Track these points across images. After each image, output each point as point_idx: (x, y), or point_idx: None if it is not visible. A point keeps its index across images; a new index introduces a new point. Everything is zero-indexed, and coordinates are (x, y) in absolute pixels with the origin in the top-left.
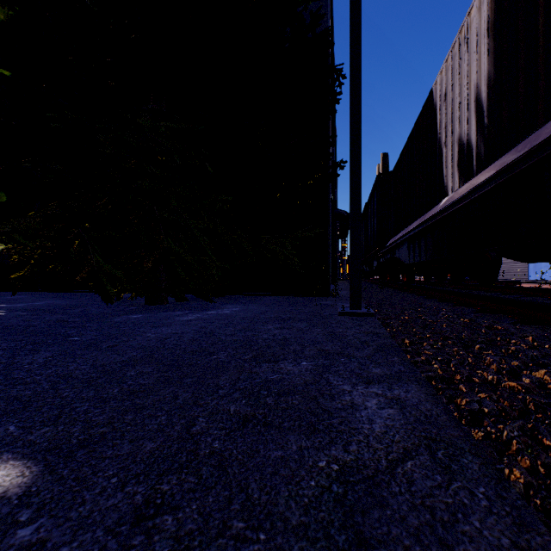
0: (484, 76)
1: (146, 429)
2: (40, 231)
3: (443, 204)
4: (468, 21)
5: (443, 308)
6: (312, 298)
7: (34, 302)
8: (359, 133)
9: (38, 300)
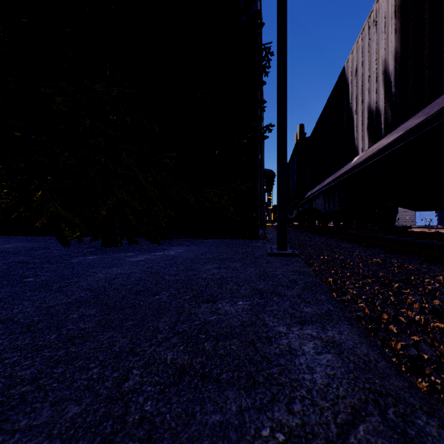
0: (391, 51)
1: (74, 386)
2: (5, 182)
3: (355, 161)
4: (377, 7)
5: (356, 249)
6: (244, 240)
7: (4, 245)
8: (285, 100)
9: (8, 243)
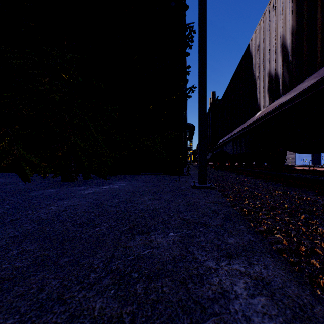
0: (289, 28)
1: None
2: None
3: (259, 115)
4: None
5: (260, 183)
6: (173, 176)
7: None
8: (205, 67)
9: None
